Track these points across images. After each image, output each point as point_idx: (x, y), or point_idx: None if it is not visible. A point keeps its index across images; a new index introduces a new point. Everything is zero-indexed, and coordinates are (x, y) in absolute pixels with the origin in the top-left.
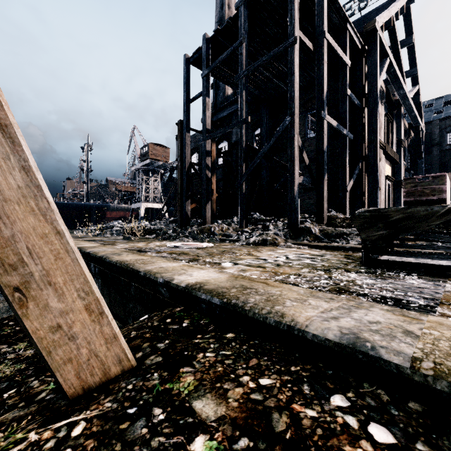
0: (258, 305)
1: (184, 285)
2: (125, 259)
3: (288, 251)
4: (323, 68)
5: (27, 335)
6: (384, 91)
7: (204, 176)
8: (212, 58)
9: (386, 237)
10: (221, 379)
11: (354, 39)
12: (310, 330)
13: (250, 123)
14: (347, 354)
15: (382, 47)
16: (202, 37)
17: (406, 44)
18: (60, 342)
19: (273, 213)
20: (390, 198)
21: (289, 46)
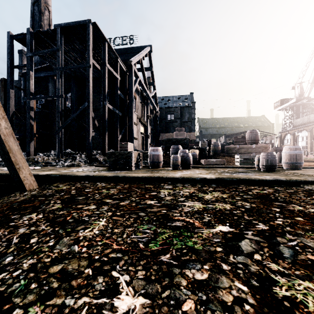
0: (70, 174)
1: (45, 174)
2: (0, 172)
3: (84, 168)
4: (105, 80)
5: (19, 177)
6: (139, 91)
7: (28, 123)
8: (34, 42)
9: (114, 160)
10: (62, 183)
11: (122, 66)
12: (80, 175)
13: (63, 87)
14: (85, 177)
15: (135, 73)
16: (27, 29)
17: (150, 70)
18: (25, 179)
19: (80, 149)
20: (143, 143)
21: (87, 67)
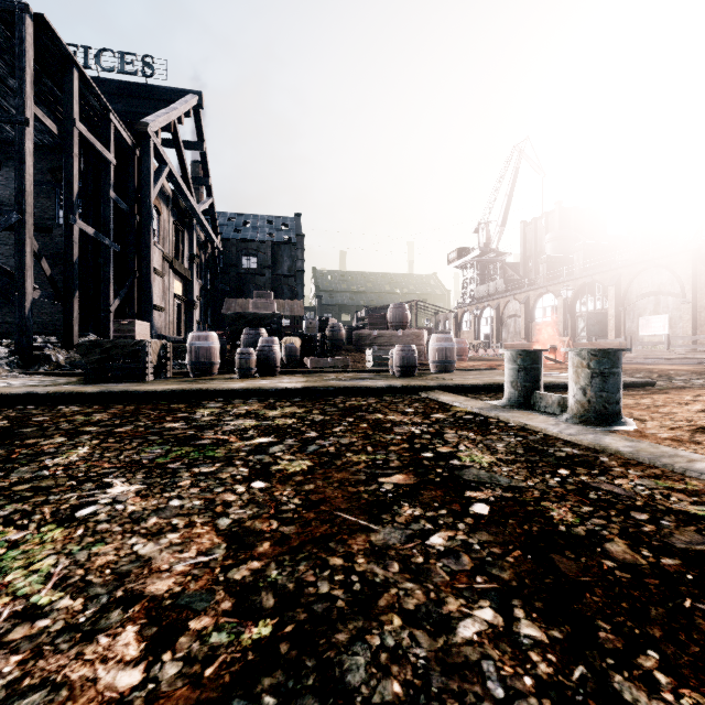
0: None
1: None
2: None
3: (12, 380)
4: (74, 163)
5: None
6: (171, 196)
7: None
8: None
9: (101, 360)
10: None
11: (122, 133)
12: (11, 393)
13: None
14: (27, 396)
15: (159, 153)
16: None
17: (199, 149)
18: None
19: None
20: (182, 320)
21: (17, 124)
